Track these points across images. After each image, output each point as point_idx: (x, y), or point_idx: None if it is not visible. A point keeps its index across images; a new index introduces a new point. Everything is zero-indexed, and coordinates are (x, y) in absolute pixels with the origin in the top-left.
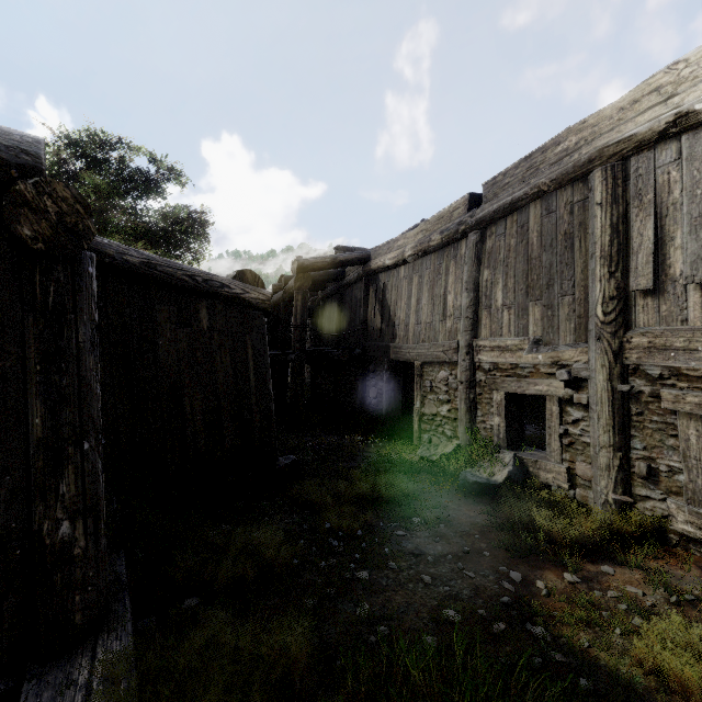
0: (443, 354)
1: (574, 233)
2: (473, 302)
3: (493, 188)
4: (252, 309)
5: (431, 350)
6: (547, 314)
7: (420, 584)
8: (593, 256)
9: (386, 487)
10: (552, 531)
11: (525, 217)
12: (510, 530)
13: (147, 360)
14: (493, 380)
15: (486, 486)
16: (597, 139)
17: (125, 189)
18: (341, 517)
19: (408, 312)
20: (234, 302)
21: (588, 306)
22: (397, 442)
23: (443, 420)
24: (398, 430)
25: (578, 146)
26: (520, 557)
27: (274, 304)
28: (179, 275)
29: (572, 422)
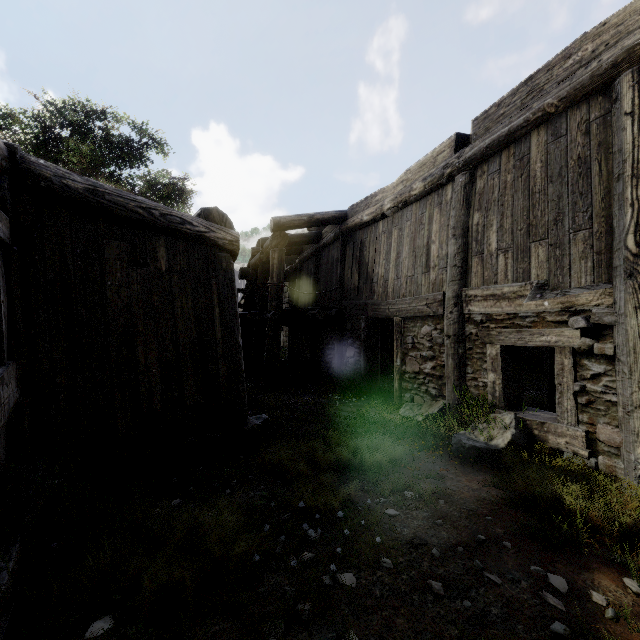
0: (427, 308)
1: (591, 155)
2: (461, 248)
3: (484, 122)
4: (218, 251)
5: (413, 304)
6: (555, 253)
7: (428, 594)
8: (622, 176)
9: (369, 451)
10: (586, 513)
11: (526, 148)
12: (528, 509)
13: (92, 302)
14: (486, 332)
15: (485, 451)
16: (623, 39)
17: (110, 157)
18: (318, 490)
19: (387, 267)
20: (197, 241)
21: (611, 239)
22: (376, 401)
23: (427, 378)
24: (376, 389)
25: (596, 53)
26: (554, 551)
27: (252, 266)
28: (131, 207)
29: (590, 378)
